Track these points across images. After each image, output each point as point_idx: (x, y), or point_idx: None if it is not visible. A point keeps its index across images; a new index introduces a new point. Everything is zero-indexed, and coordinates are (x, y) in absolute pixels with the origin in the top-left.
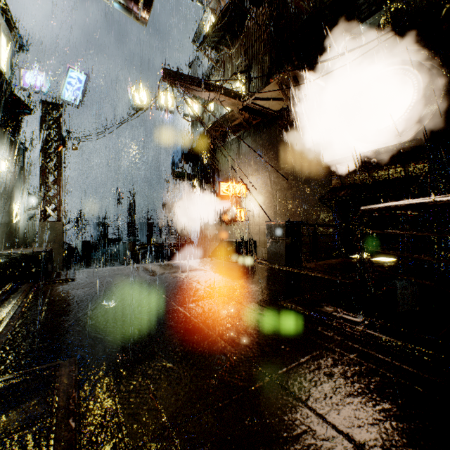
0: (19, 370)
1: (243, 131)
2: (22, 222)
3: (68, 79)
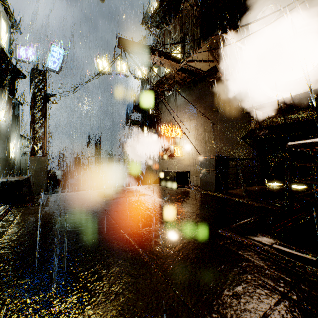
0: None
1: (179, 88)
2: (17, 157)
3: (51, 52)
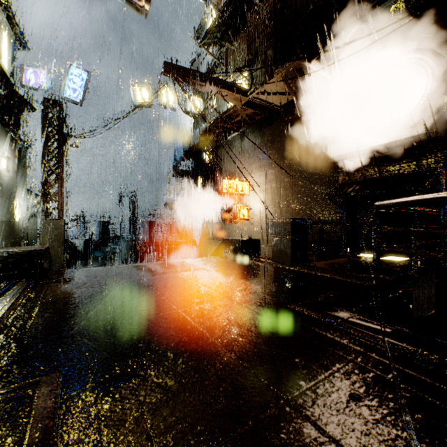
0: None
1: (246, 128)
2: (23, 220)
3: (70, 76)
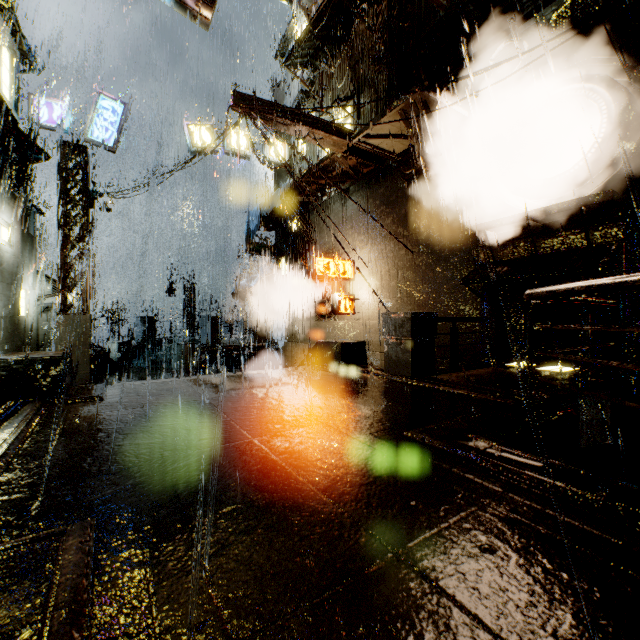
0: (3, 540)
1: (349, 184)
2: (32, 315)
3: (98, 110)
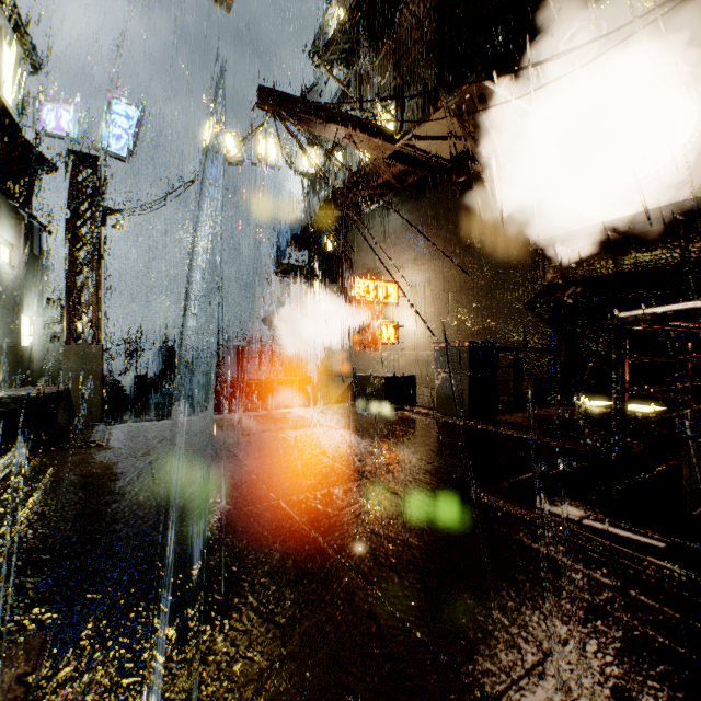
0: None
1: (392, 196)
2: (37, 345)
3: (111, 116)
